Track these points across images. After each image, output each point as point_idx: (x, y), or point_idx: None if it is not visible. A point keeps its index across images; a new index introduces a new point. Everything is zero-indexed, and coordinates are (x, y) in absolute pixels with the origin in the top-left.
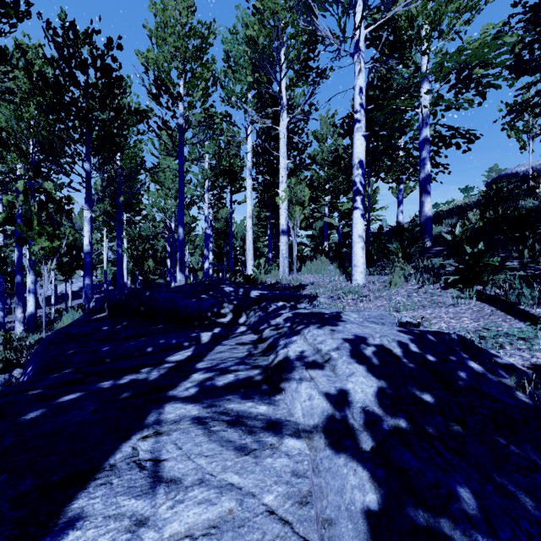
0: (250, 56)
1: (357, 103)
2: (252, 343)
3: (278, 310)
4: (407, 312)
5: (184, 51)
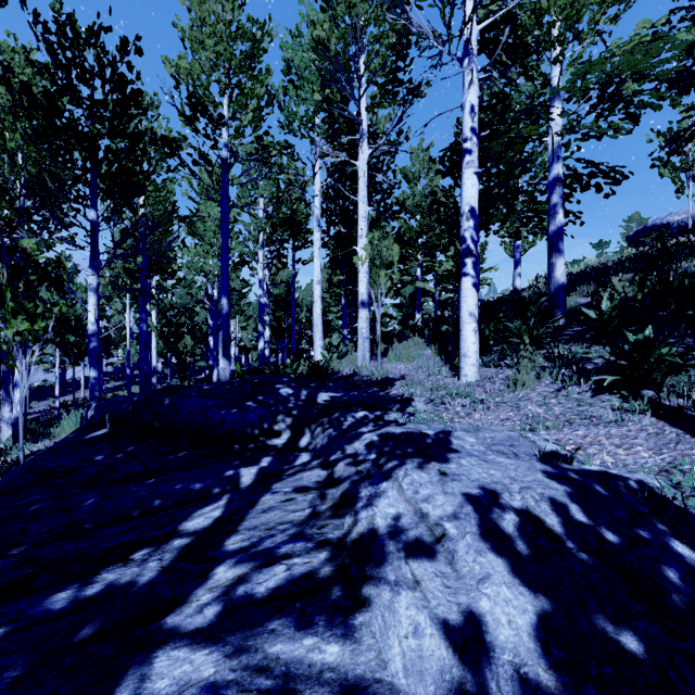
0: (318, 66)
1: (467, 127)
2: (318, 488)
3: (357, 427)
4: (546, 432)
5: (229, 58)
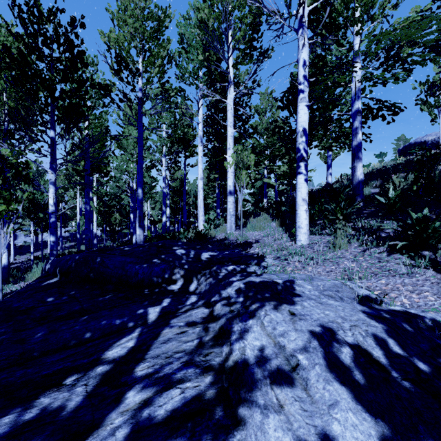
0: (201, 37)
1: (300, 75)
2: (202, 323)
3: (229, 277)
4: (359, 281)
5: (143, 31)
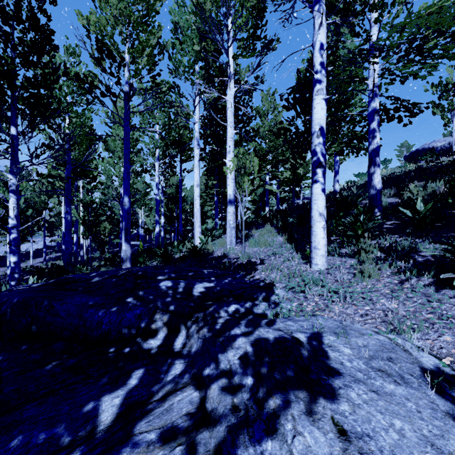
0: (197, 25)
1: (317, 62)
2: (188, 430)
3: (230, 327)
4: (412, 335)
5: (129, 15)
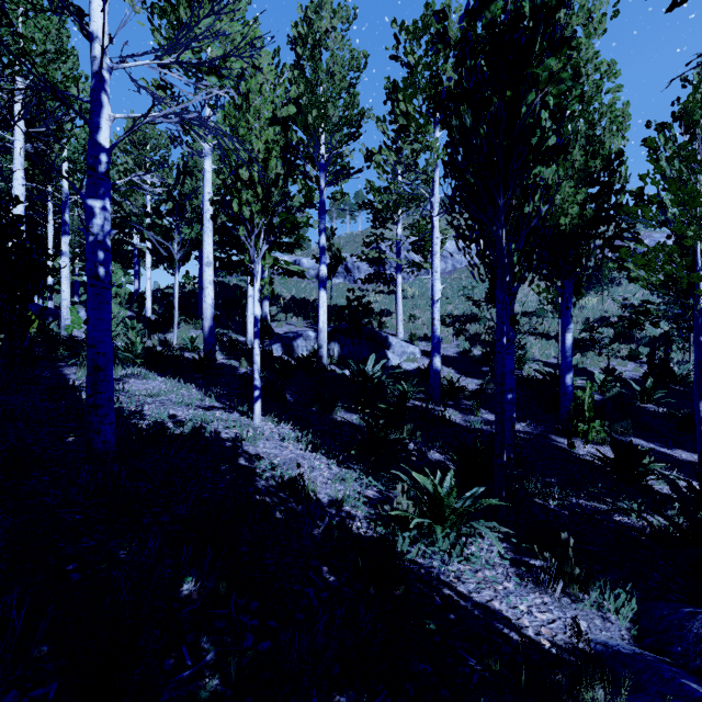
0: None
1: None
2: None
3: None
4: None
5: None
